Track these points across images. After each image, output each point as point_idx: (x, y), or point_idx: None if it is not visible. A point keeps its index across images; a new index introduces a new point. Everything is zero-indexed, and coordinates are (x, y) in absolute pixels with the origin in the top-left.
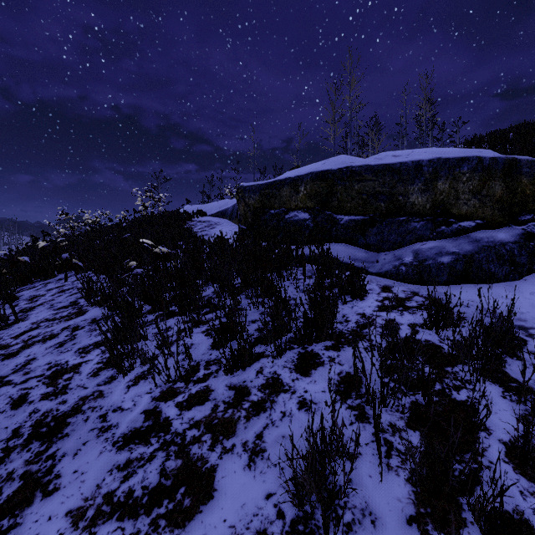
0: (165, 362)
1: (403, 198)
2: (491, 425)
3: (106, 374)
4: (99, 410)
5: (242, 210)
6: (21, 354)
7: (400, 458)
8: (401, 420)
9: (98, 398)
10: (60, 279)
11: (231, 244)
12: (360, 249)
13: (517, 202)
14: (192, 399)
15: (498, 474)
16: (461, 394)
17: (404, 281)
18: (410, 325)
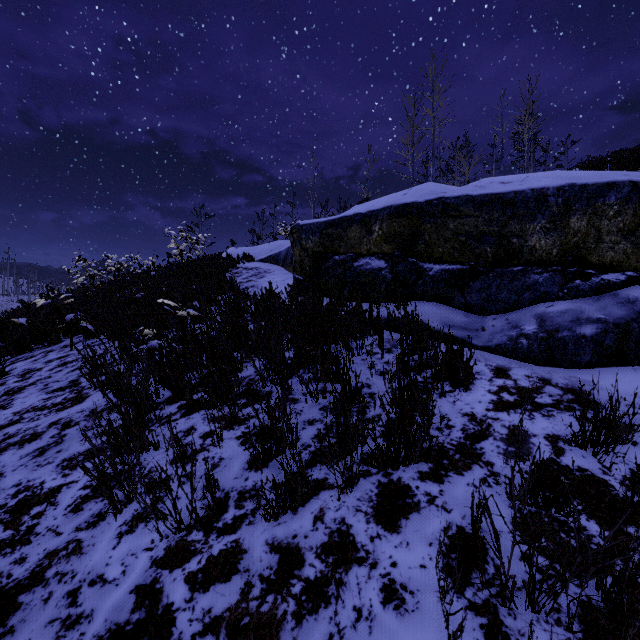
0: (174, 502)
1: (518, 240)
2: None
3: (92, 509)
4: (69, 579)
5: (297, 255)
6: None
7: None
8: None
9: (72, 555)
10: (65, 346)
11: (283, 301)
12: (458, 311)
13: None
14: (212, 567)
15: None
16: None
17: (525, 360)
18: (547, 438)
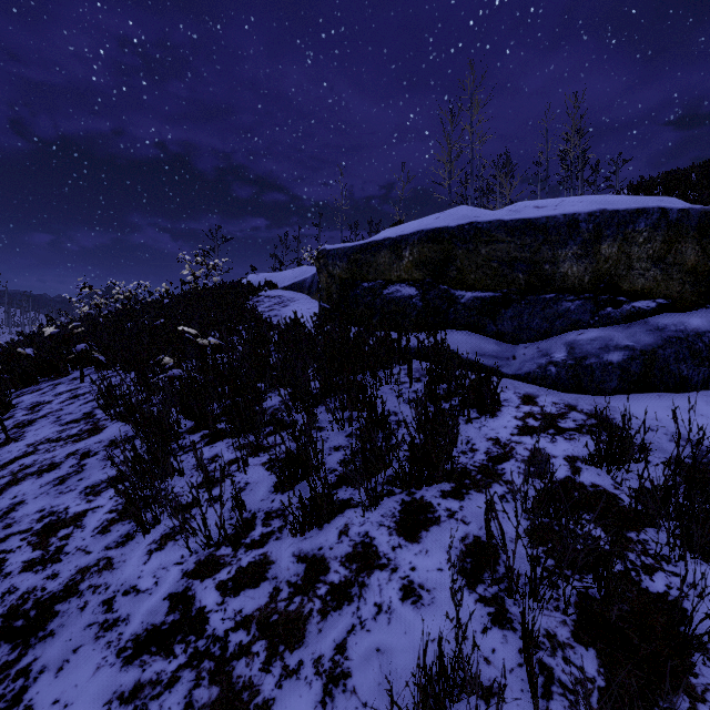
0: (203, 518)
1: (550, 267)
2: None
3: (120, 531)
4: (103, 590)
5: (323, 282)
6: (5, 493)
7: (567, 700)
8: (564, 626)
9: (104, 570)
10: (75, 379)
11: (309, 330)
12: (489, 339)
13: None
14: (242, 576)
15: None
16: (655, 582)
17: (554, 387)
18: (567, 459)
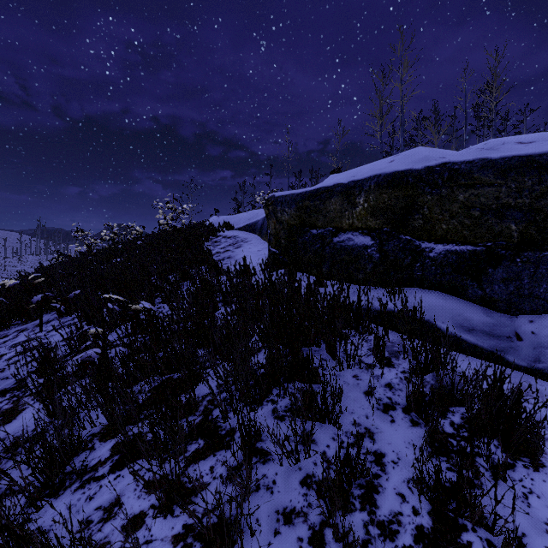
0: None
1: None
2: None
3: None
4: None
5: (272, 228)
6: None
7: None
8: None
9: None
10: (39, 325)
11: (256, 281)
12: (473, 305)
13: None
14: None
15: None
16: None
17: None
18: None
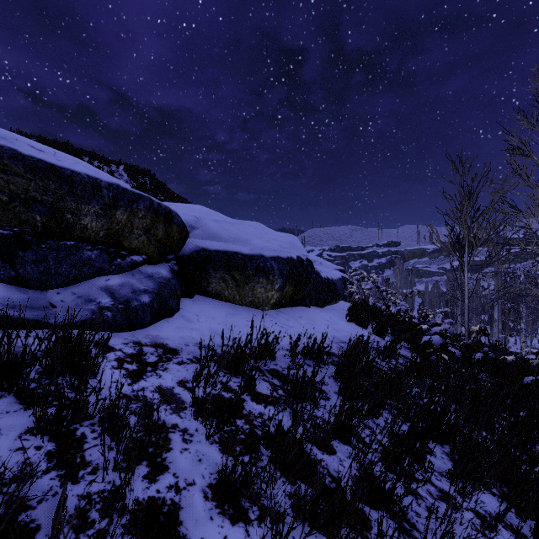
0: None
1: (73, 217)
2: (298, 436)
3: None
4: None
5: None
6: None
7: None
8: (286, 483)
9: None
10: None
11: None
12: (7, 285)
13: (169, 244)
14: None
15: (331, 464)
16: (271, 428)
17: (112, 330)
18: (180, 385)
